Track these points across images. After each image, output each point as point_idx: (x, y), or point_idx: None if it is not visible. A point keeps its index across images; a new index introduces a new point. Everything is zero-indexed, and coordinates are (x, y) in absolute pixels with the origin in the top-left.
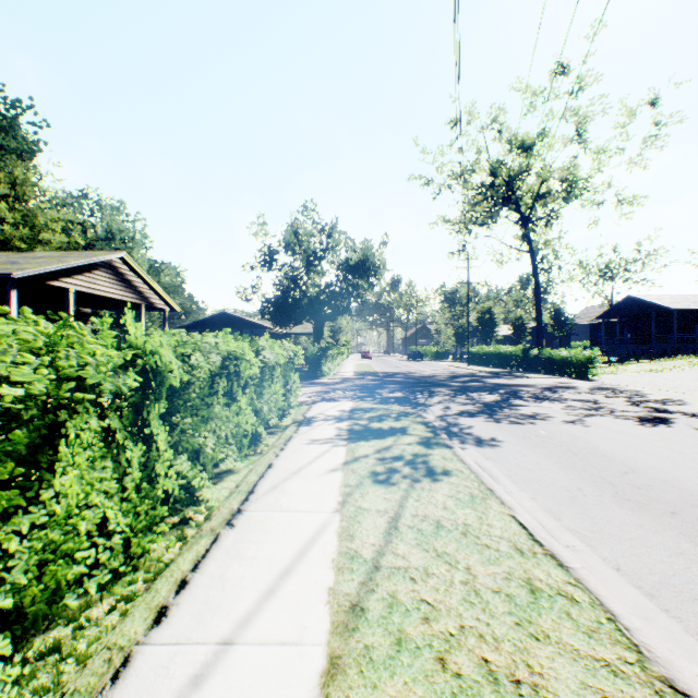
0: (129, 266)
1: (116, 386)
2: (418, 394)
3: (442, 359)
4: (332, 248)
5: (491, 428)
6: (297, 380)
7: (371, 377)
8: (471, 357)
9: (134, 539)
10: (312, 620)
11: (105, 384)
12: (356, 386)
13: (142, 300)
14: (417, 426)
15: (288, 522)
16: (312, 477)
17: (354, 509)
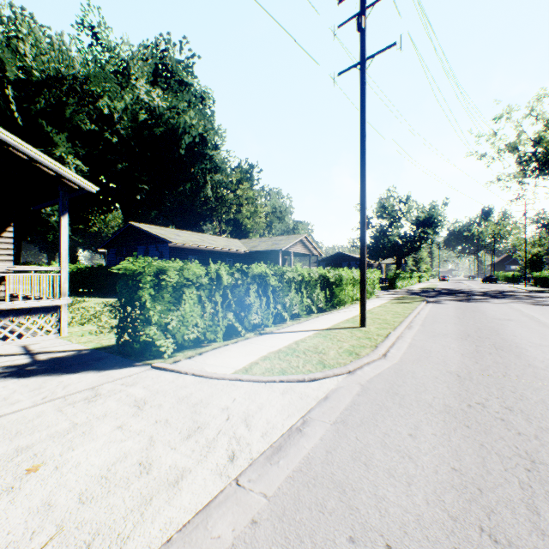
0: (306, 239)
1: (346, 278)
2: (441, 295)
3: (516, 282)
4: (406, 212)
5: (451, 302)
6: (377, 285)
7: (426, 290)
8: (534, 280)
9: (347, 299)
10: (372, 307)
11: (347, 277)
12: (411, 292)
13: (310, 252)
14: (418, 299)
15: (370, 304)
16: (377, 302)
17: (384, 304)
